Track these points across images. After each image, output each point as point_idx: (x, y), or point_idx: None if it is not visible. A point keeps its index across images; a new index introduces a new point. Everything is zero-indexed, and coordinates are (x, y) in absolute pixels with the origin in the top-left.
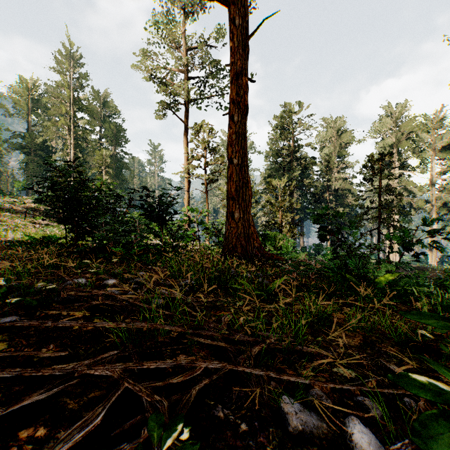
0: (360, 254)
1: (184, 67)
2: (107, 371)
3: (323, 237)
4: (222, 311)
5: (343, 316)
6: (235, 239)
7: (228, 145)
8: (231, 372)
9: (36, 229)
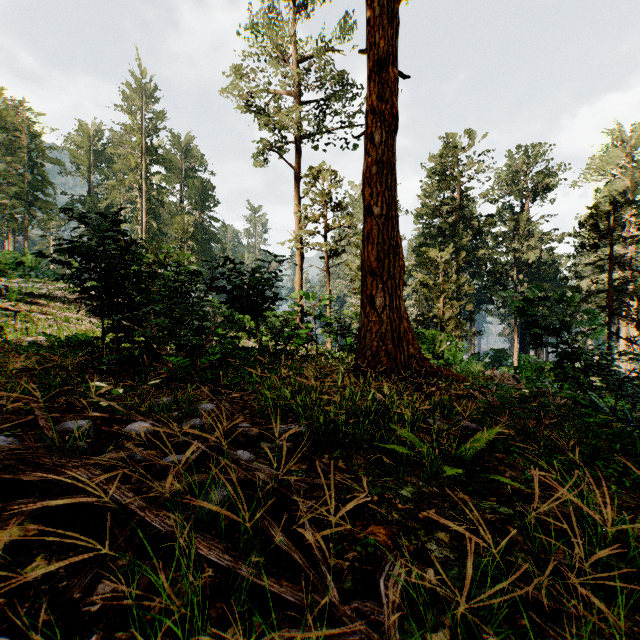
0: (624, 374)
1: (295, 88)
2: None
3: (535, 339)
4: (369, 524)
5: None
6: (377, 342)
7: (365, 183)
8: None
9: (91, 325)
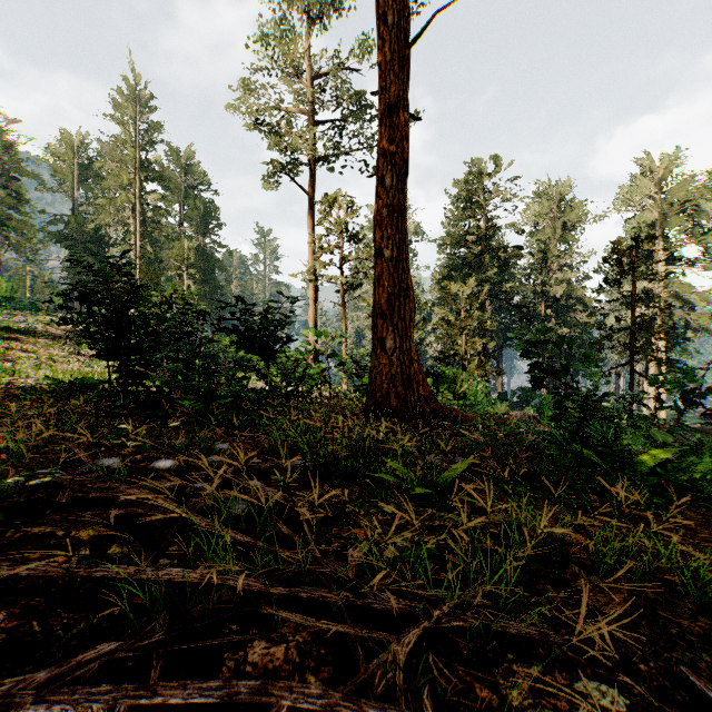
0: (606, 413)
1: (308, 106)
2: (73, 710)
3: (537, 381)
4: (354, 528)
5: (583, 538)
6: (387, 383)
7: (376, 226)
8: (357, 690)
9: (80, 364)
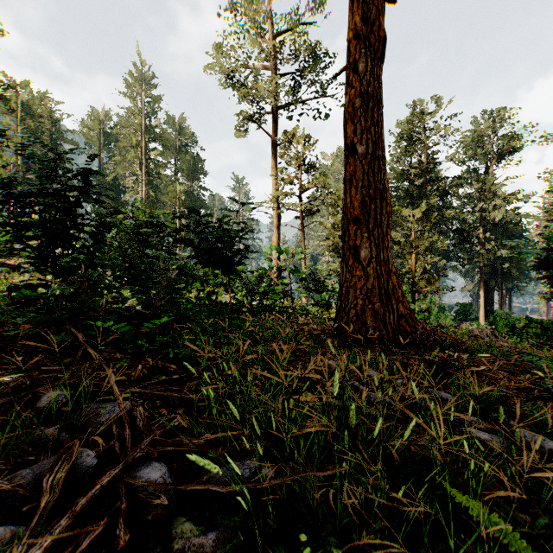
0: None
1: (272, 63)
2: None
3: None
4: None
5: None
6: (362, 299)
7: (347, 119)
8: None
9: None
